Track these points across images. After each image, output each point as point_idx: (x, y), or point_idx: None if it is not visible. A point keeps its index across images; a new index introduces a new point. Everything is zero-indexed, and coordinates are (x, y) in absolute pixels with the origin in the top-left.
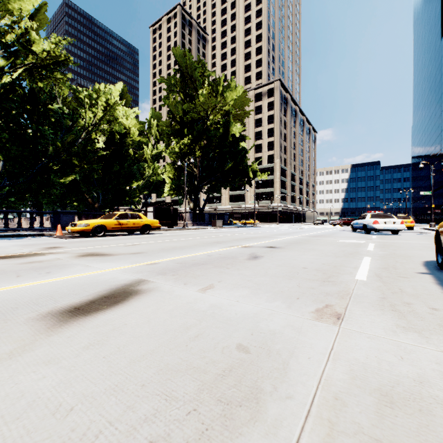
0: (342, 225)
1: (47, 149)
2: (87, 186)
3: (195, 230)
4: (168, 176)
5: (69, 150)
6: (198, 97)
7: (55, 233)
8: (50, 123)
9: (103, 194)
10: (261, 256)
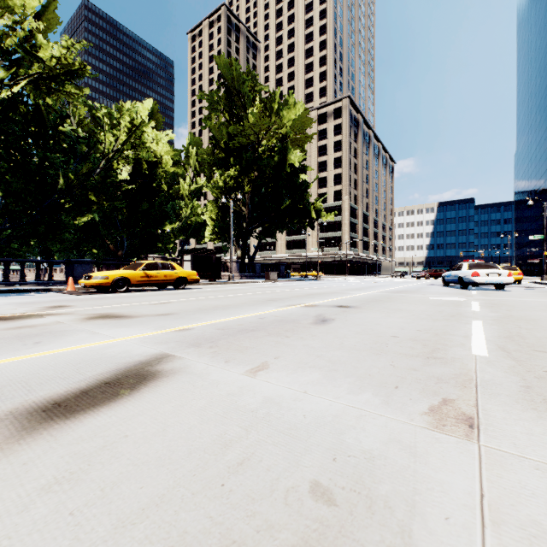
0: (428, 278)
1: (57, 182)
2: (108, 229)
3: (243, 284)
4: (210, 217)
5: (84, 183)
6: (247, 118)
7: (66, 288)
8: (61, 149)
9: (128, 239)
10: (332, 319)
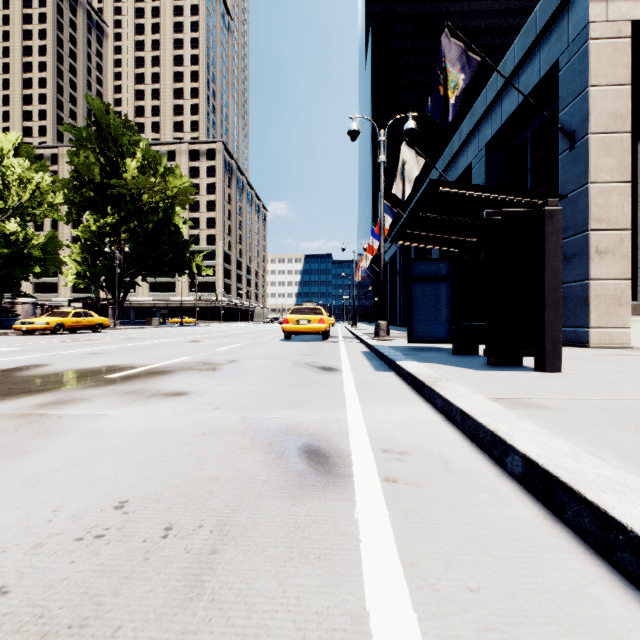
0: None
1: None
2: None
3: (134, 329)
4: (74, 258)
5: None
6: (124, 165)
7: None
8: None
9: None
10: (230, 336)
